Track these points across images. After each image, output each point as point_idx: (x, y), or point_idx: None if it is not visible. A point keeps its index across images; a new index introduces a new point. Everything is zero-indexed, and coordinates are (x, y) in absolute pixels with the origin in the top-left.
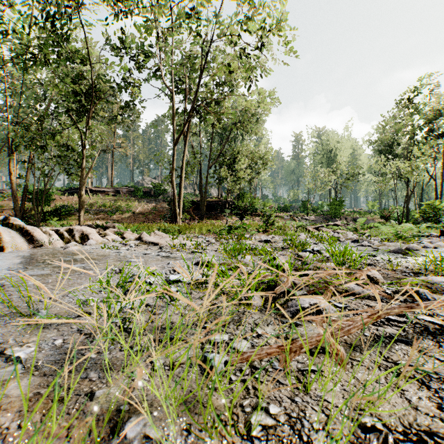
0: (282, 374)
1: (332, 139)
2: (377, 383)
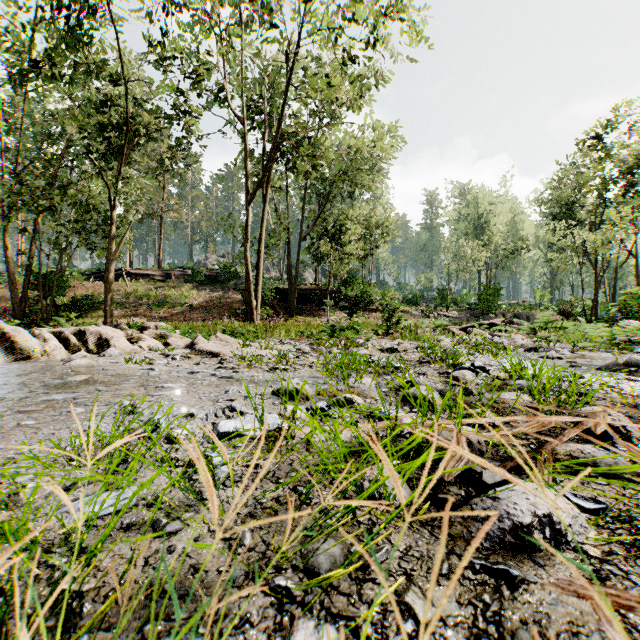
0: None
1: (482, 199)
2: None
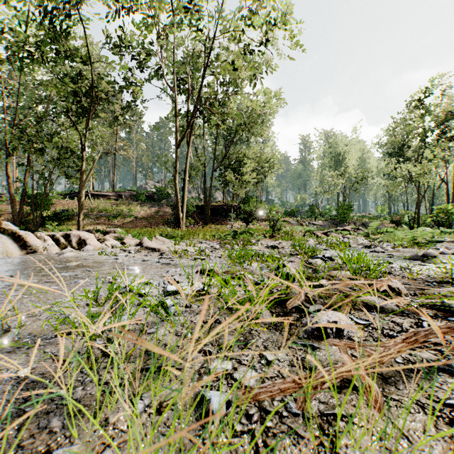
0: (301, 421)
1: (340, 142)
2: (425, 436)
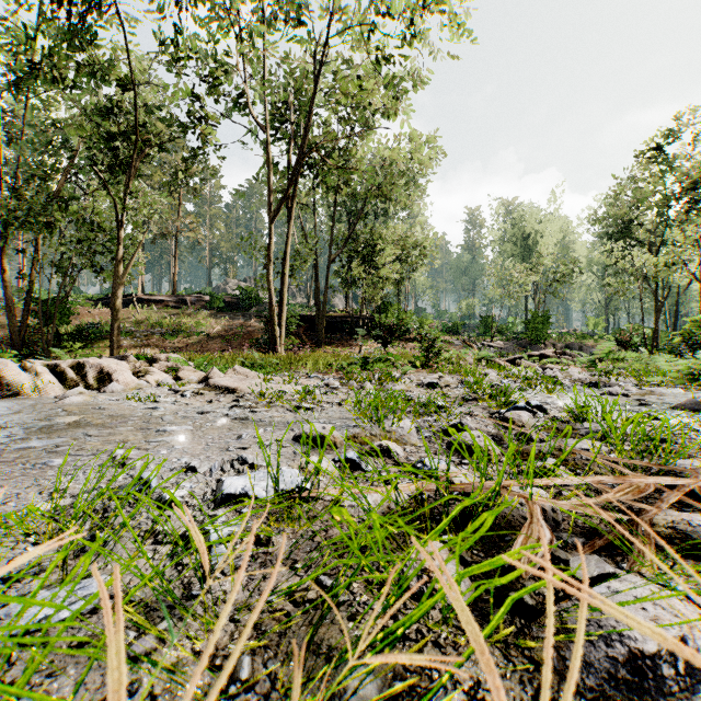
0: None
1: (530, 217)
2: None
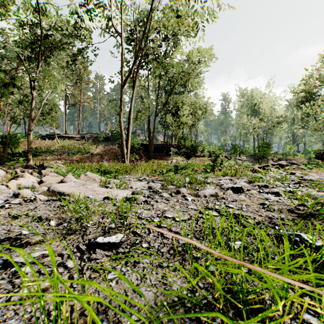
0: None
1: (256, 95)
2: None
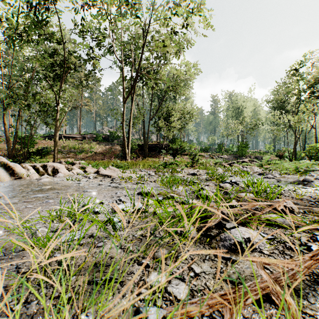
0: None
1: (240, 99)
2: None
